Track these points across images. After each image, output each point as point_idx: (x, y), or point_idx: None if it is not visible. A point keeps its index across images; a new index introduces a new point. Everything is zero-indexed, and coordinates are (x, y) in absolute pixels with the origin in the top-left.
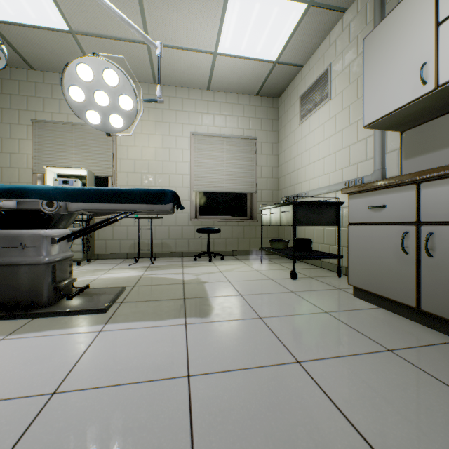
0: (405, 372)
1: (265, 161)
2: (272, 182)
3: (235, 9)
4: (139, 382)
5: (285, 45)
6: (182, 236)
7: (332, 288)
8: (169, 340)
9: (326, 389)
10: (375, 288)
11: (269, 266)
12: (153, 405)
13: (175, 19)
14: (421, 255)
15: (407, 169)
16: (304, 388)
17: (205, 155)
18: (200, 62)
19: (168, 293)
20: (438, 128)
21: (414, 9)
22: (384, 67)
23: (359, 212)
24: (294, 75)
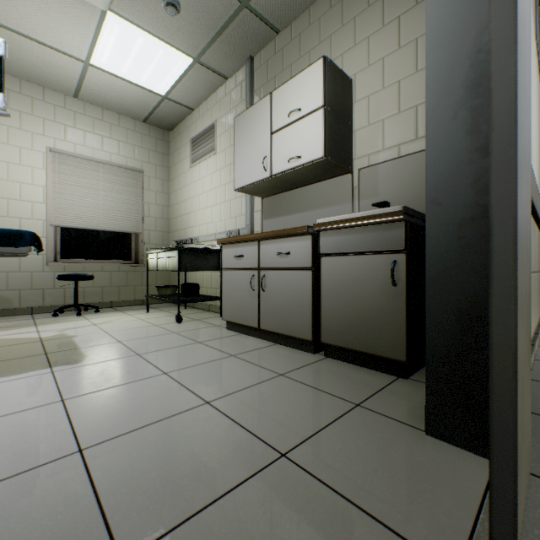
0: (236, 363)
1: (155, 198)
2: (163, 223)
3: (114, 31)
4: (6, 415)
5: (174, 85)
6: (32, 285)
7: (212, 326)
8: (34, 385)
9: (181, 381)
10: (238, 319)
11: (157, 314)
12: (28, 421)
13: (25, 5)
14: (260, 291)
15: (266, 227)
16: (165, 384)
17: (71, 180)
18: (65, 64)
19: (21, 352)
20: (281, 200)
21: (261, 115)
22: (246, 148)
23: (229, 259)
24: (185, 115)
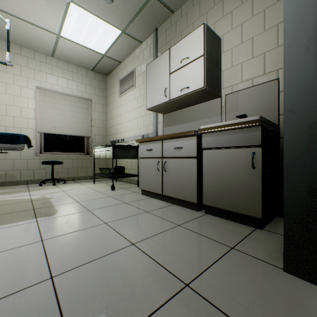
0: (149, 217)
1: (98, 116)
2: (103, 130)
3: (74, 15)
4: (7, 250)
5: (109, 48)
6: (27, 167)
7: (133, 192)
8: (25, 230)
9: (116, 228)
10: (149, 188)
11: (99, 185)
12: (20, 255)
13: (22, 0)
14: (163, 171)
15: (165, 132)
16: (106, 230)
17: (49, 105)
18: (46, 36)
19: (19, 208)
20: (175, 115)
21: (163, 62)
22: (154, 83)
23: (143, 152)
24: (116, 66)
